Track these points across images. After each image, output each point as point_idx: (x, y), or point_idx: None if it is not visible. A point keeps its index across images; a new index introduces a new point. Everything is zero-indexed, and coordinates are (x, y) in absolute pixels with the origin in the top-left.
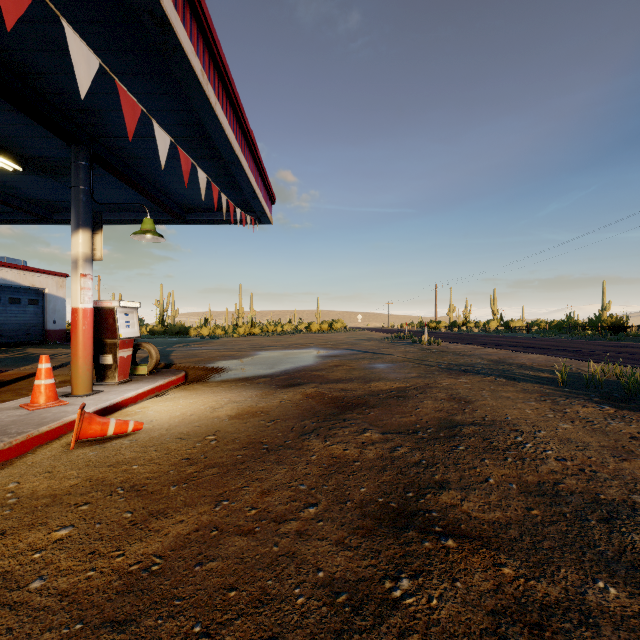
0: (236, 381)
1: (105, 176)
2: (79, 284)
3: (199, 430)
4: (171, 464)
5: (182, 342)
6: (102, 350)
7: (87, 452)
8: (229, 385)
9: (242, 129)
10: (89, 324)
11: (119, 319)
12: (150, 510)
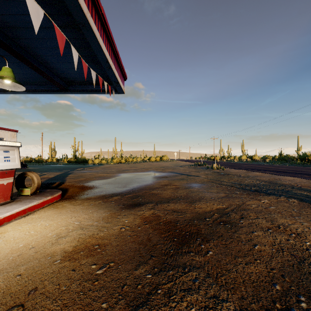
0: (96, 199)
1: None
2: None
3: (14, 285)
4: None
5: (81, 167)
6: None
7: None
8: (89, 203)
9: None
10: None
11: None
12: None
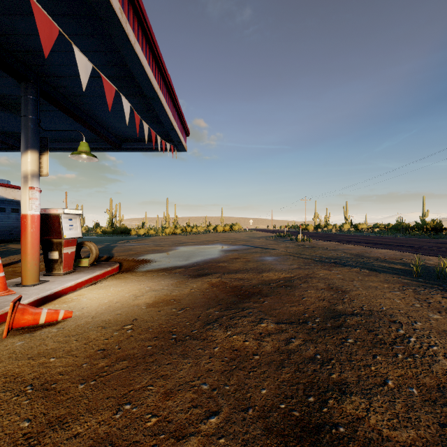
0: (158, 271)
1: (55, 112)
2: (27, 195)
3: (119, 318)
4: (86, 356)
5: (124, 239)
6: (50, 248)
7: (15, 342)
8: (152, 274)
9: (160, 71)
10: (36, 227)
11: (63, 223)
12: (50, 417)
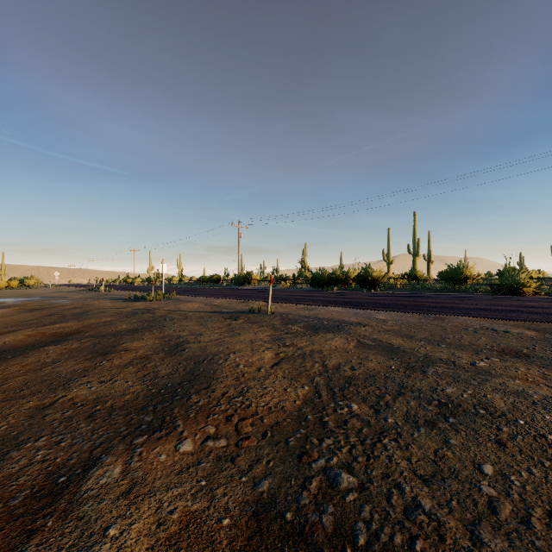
0: None
1: None
2: None
3: None
4: None
5: None
6: None
7: None
8: None
9: None
10: None
11: None
12: None
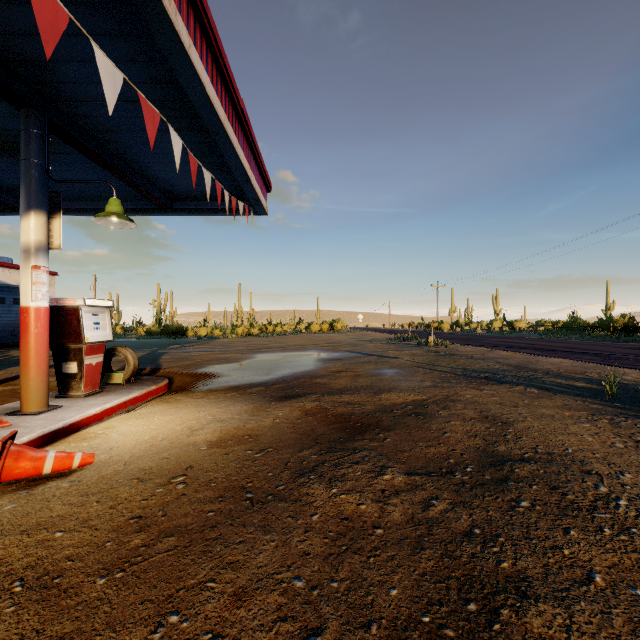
0: (226, 391)
1: (74, 155)
2: (30, 278)
3: (166, 465)
4: (112, 528)
5: (177, 343)
6: (65, 357)
7: (4, 504)
8: (217, 396)
9: (229, 94)
10: (43, 326)
11: (85, 320)
12: (47, 637)
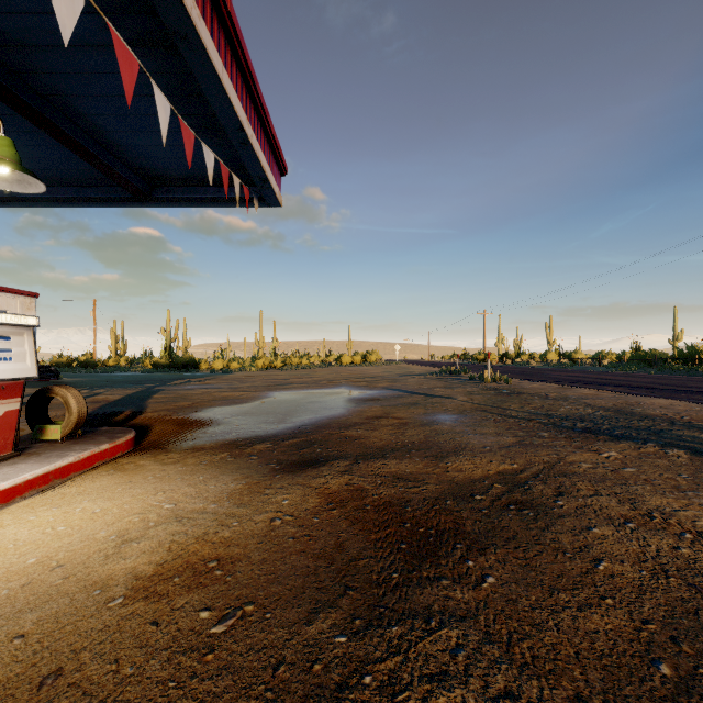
0: (215, 450)
1: None
2: None
3: (6, 663)
4: None
5: (184, 378)
6: None
7: None
8: (198, 460)
9: None
10: None
11: None
12: None
